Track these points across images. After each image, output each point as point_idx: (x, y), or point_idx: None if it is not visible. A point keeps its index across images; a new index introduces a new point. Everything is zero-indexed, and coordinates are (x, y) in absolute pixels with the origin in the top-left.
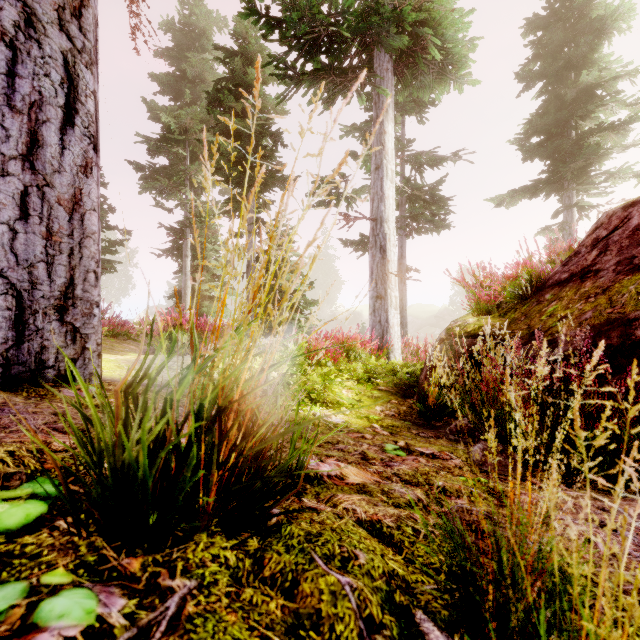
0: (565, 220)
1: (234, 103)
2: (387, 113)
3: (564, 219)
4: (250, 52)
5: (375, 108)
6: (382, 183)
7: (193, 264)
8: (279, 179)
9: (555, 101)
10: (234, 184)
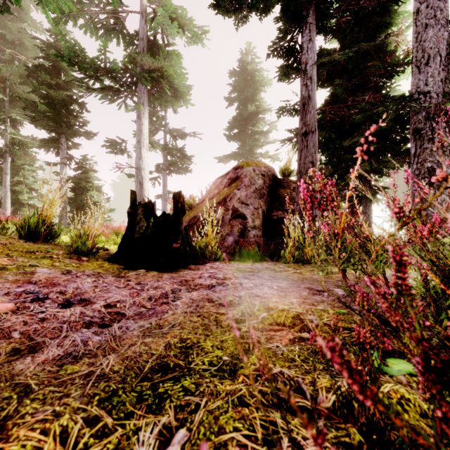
0: None
1: (49, 80)
2: (144, 114)
3: None
4: (62, 46)
5: (138, 110)
6: (141, 150)
7: (13, 180)
8: (84, 132)
9: (240, 115)
10: (49, 130)
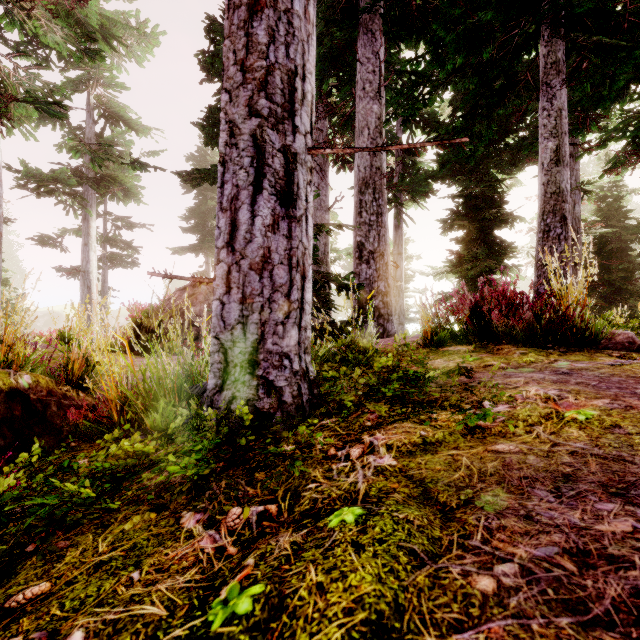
0: (206, 270)
1: None
2: (92, 217)
3: (206, 269)
4: None
5: (84, 212)
6: (89, 253)
7: None
8: None
9: (199, 207)
10: None
